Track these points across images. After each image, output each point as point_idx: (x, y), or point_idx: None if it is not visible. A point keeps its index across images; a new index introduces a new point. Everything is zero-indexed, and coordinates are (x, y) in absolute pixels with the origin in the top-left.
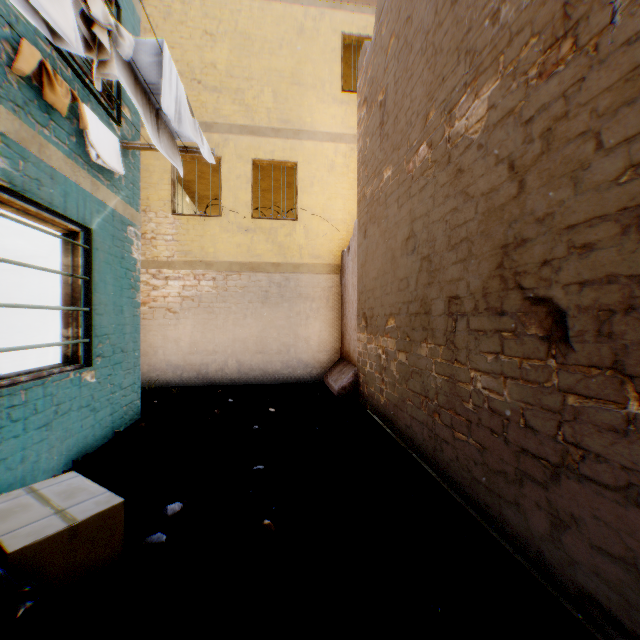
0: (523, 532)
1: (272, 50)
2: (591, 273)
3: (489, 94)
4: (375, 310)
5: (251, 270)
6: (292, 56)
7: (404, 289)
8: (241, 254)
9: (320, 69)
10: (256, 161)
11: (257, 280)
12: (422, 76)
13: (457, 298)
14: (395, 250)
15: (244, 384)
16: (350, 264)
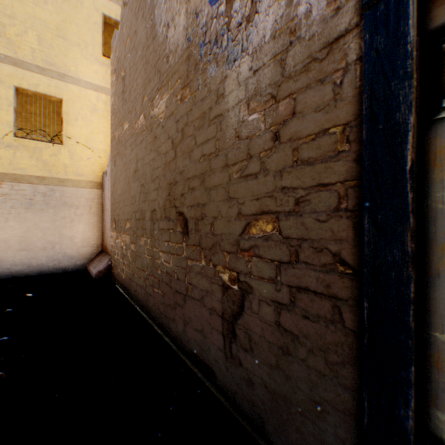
0: (176, 333)
1: (38, 2)
2: (194, 202)
3: (166, 99)
4: (120, 216)
5: (15, 180)
6: (58, 14)
7: (134, 203)
8: (3, 166)
9: (84, 33)
10: (20, 89)
11: (22, 189)
12: (141, 72)
13: (155, 210)
14: (130, 177)
15: (7, 278)
16: (107, 183)
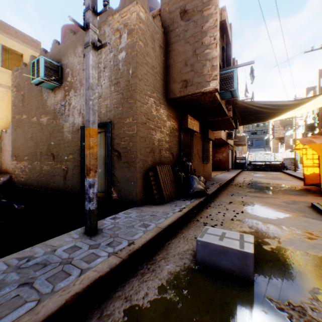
0: (51, 187)
1: None
2: (57, 150)
3: (47, 119)
4: (21, 154)
5: None
6: None
7: (31, 149)
8: None
9: None
10: None
11: None
12: (35, 102)
13: (42, 152)
14: (28, 138)
15: None
16: (8, 137)
